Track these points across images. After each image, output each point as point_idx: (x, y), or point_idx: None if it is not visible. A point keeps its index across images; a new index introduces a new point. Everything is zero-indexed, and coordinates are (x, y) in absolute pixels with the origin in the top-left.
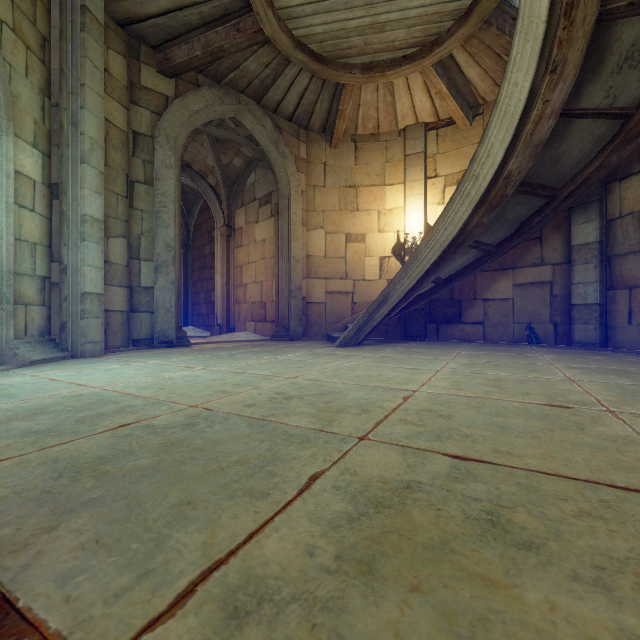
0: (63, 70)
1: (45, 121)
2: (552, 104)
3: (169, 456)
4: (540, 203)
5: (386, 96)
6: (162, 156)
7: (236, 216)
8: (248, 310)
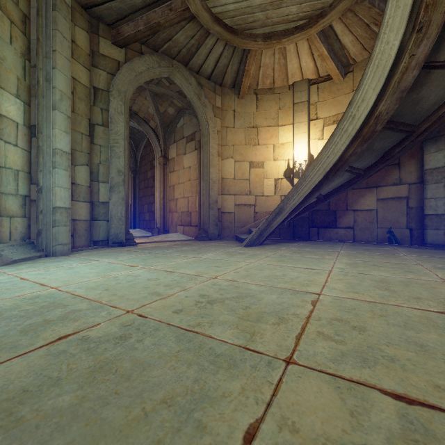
0: (39, 39)
1: (26, 78)
2: (417, 57)
3: (94, 389)
4: (401, 137)
5: (280, 59)
6: (115, 105)
7: (170, 150)
8: (178, 217)
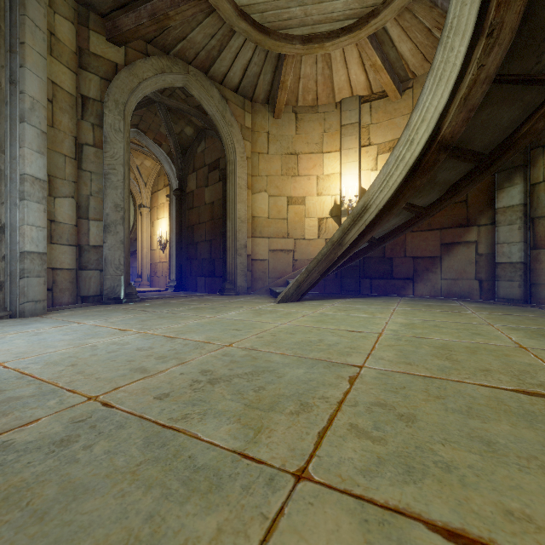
0: None
1: None
2: None
3: None
4: None
5: None
6: None
7: None
8: None
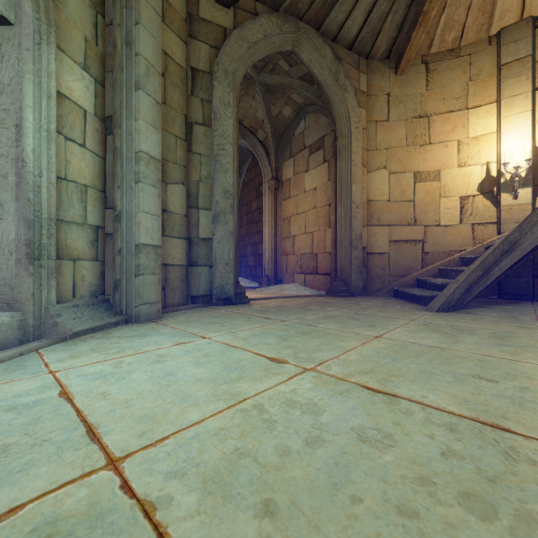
0: None
1: (98, 42)
2: None
3: None
4: None
5: None
6: (220, 93)
7: (283, 168)
8: (297, 262)
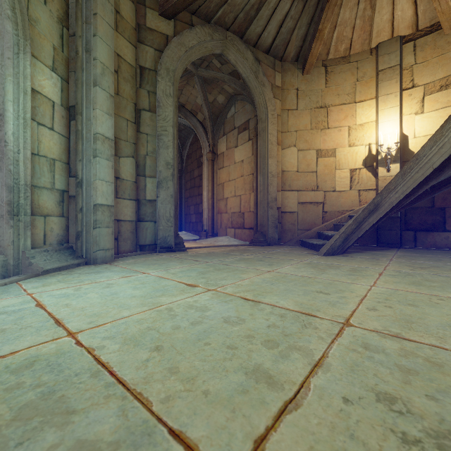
0: (78, 1)
1: (64, 49)
2: None
3: None
4: None
5: (365, 10)
6: (163, 87)
7: (218, 144)
8: (228, 219)
